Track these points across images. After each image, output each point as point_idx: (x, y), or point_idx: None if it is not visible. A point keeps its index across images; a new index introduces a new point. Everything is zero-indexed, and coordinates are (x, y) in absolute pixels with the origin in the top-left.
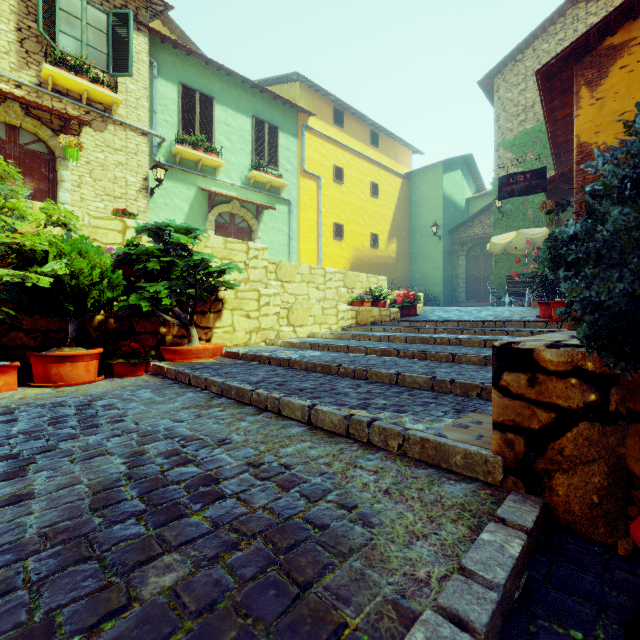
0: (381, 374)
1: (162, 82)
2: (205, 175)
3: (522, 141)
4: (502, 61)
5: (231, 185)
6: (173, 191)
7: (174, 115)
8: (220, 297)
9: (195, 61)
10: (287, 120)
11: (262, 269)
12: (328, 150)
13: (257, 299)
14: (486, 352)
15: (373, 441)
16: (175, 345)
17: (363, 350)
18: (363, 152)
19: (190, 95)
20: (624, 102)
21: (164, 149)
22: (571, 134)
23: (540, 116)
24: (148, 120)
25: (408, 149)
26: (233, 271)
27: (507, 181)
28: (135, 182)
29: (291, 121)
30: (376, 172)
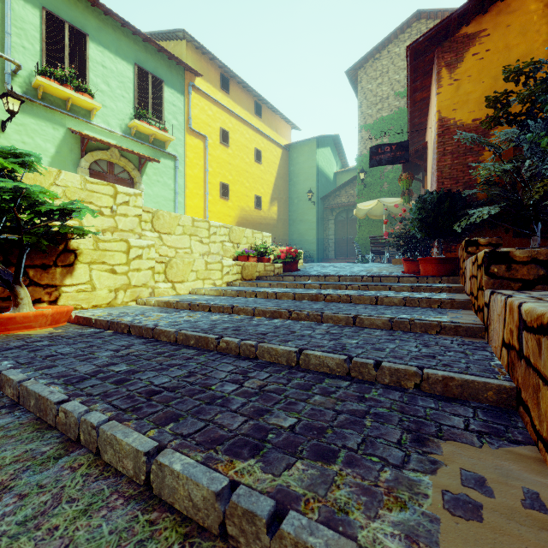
0: (276, 352)
1: (18, 1)
2: (76, 116)
3: (379, 126)
4: (364, 57)
5: (109, 132)
6: (34, 128)
7: (35, 43)
8: (72, 247)
9: None
10: (173, 75)
11: (134, 217)
12: (215, 112)
13: (125, 251)
14: (386, 312)
15: None
16: None
17: (250, 311)
18: (248, 120)
19: (57, 25)
20: (476, 85)
21: (21, 79)
22: (424, 117)
23: (393, 107)
24: None
25: (287, 124)
26: (84, 214)
27: (376, 151)
28: None
29: (177, 77)
30: (260, 140)
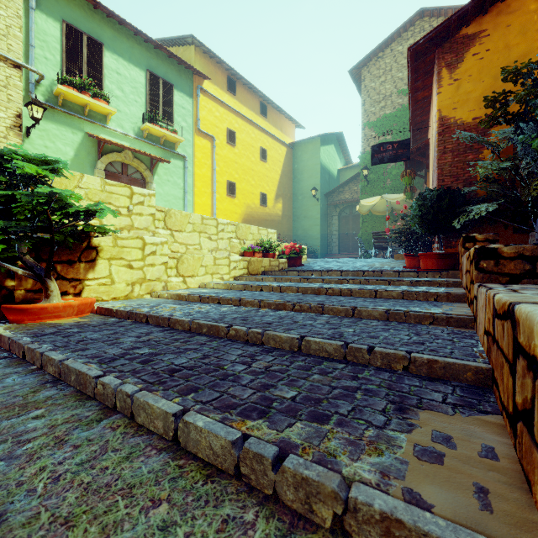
0: (280, 338)
1: (41, 16)
2: (93, 121)
3: (383, 123)
4: (368, 56)
5: (123, 135)
6: (55, 133)
7: (56, 53)
8: (94, 244)
9: (82, 2)
10: (182, 80)
11: (149, 216)
12: (222, 114)
13: (141, 248)
14: (383, 304)
15: (284, 497)
16: (28, 301)
17: (256, 303)
18: (254, 120)
19: (76, 36)
20: (476, 84)
21: (44, 87)
22: (426, 115)
23: (396, 104)
24: (22, 52)
25: (292, 123)
26: (106, 214)
27: (378, 149)
28: (4, 117)
29: (186, 81)
30: (265, 139)
